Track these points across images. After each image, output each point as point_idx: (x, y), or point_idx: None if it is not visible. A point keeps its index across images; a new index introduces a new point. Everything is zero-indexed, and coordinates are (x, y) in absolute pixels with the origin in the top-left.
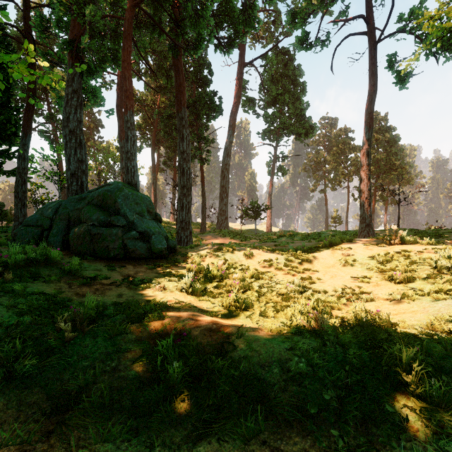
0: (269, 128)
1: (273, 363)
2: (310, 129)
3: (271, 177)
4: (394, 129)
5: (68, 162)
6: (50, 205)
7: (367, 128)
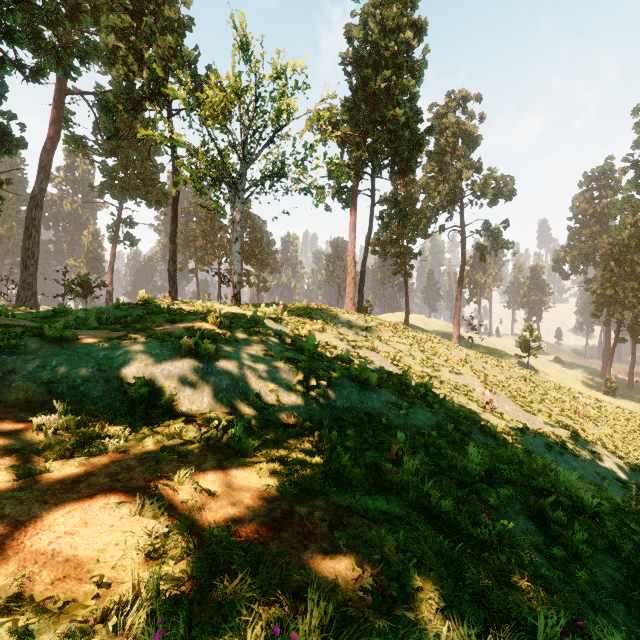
0: (110, 182)
1: (19, 315)
2: (164, 198)
3: (113, 246)
4: (256, 217)
5: None
6: None
7: (173, 222)
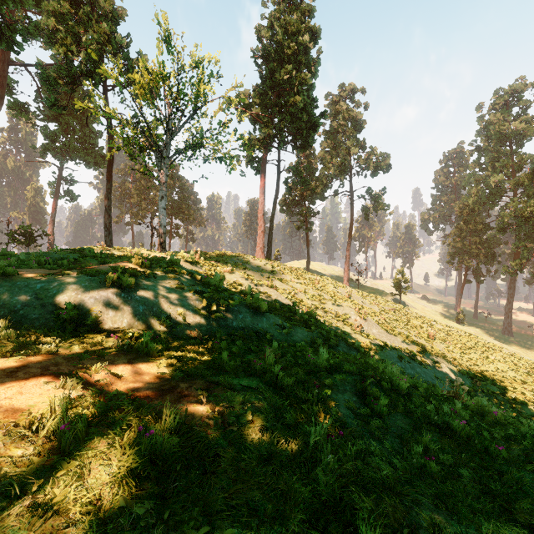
0: (52, 144)
1: None
2: (102, 160)
3: (54, 201)
4: (184, 179)
5: None
6: None
7: (108, 181)
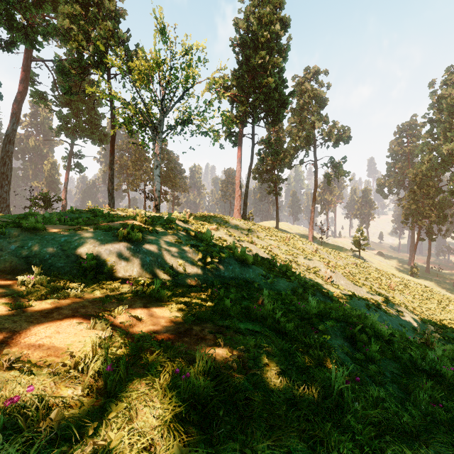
0: (65, 125)
1: None
2: (105, 137)
3: (67, 172)
4: (171, 152)
5: None
6: None
7: (111, 154)
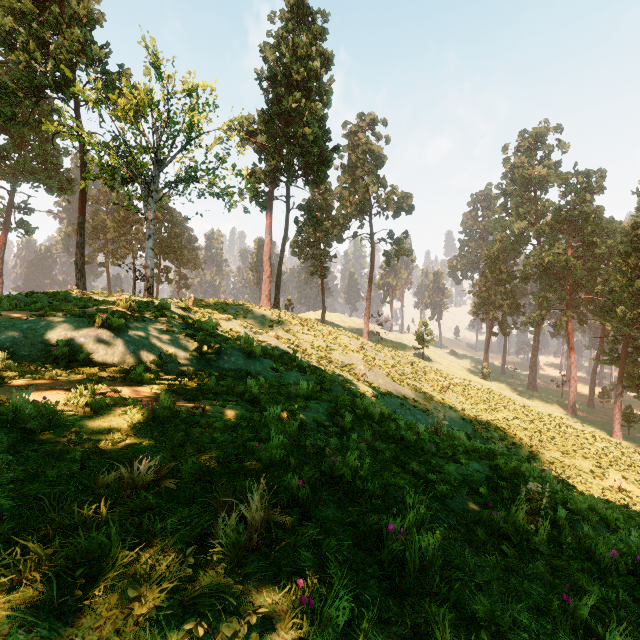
0: None
1: None
2: (68, 184)
3: (3, 233)
4: (175, 212)
5: None
6: None
7: (81, 214)
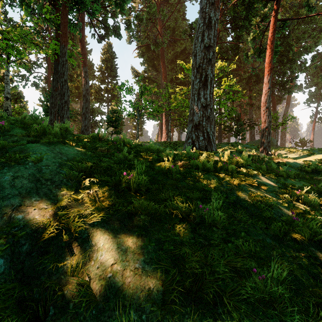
0: (311, 97)
1: None
2: None
3: (313, 124)
4: None
5: (251, 132)
6: (249, 142)
7: None
